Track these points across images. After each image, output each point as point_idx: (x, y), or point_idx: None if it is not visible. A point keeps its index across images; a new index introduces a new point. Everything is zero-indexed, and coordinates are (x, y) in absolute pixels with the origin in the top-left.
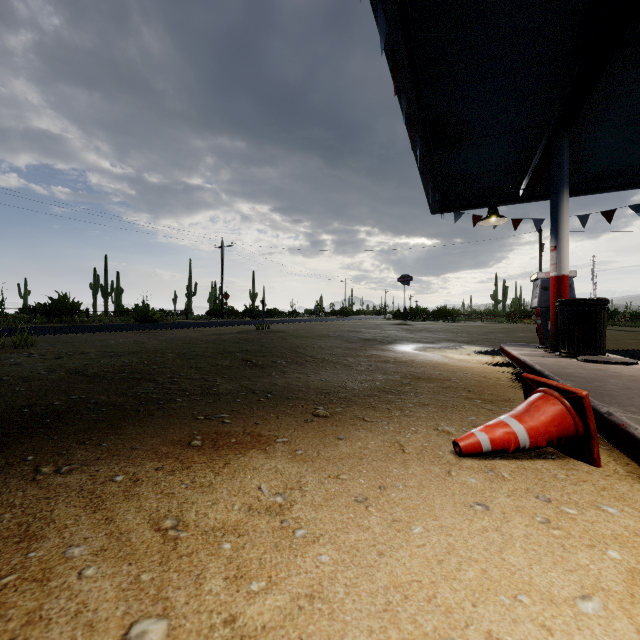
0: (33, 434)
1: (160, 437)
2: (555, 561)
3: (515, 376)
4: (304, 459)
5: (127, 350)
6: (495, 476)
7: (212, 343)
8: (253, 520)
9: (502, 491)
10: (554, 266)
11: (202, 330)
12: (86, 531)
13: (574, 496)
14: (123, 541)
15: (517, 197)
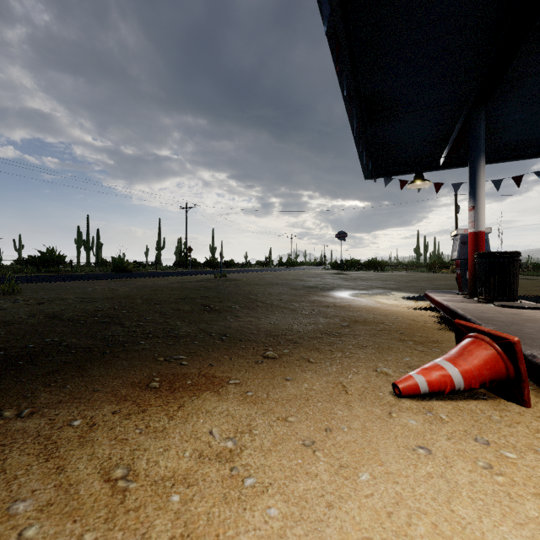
0: (4, 376)
1: (121, 379)
2: (504, 512)
3: (440, 319)
4: (254, 401)
5: (101, 296)
6: (433, 417)
7: (176, 290)
8: (203, 468)
9: (442, 433)
10: (472, 223)
11: (168, 279)
12: (35, 482)
13: (511, 439)
14: (71, 494)
15: (438, 165)
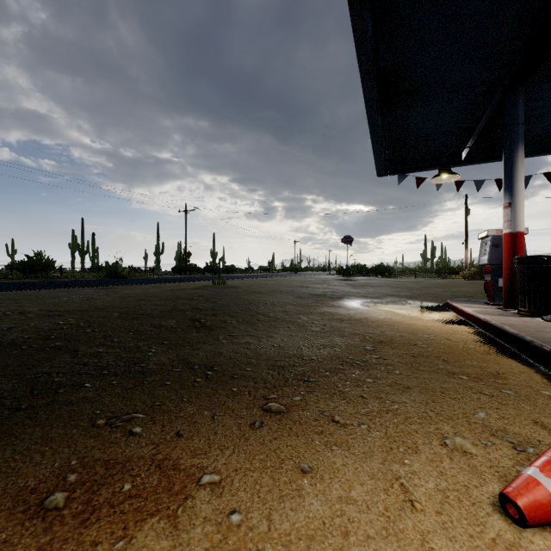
0: None
1: (5, 480)
2: None
3: (479, 337)
4: (243, 545)
5: (73, 308)
6: None
7: (165, 300)
8: None
9: None
10: (508, 223)
11: (162, 286)
12: None
13: None
14: None
15: (460, 160)
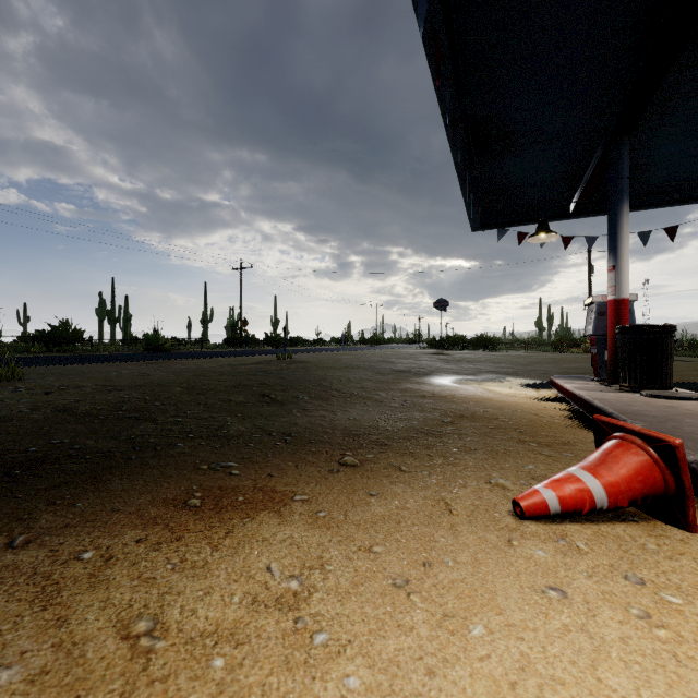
0: None
1: (150, 494)
2: (670, 682)
3: (570, 413)
4: (328, 524)
5: (129, 383)
6: (568, 547)
7: (226, 375)
8: (257, 619)
9: (580, 569)
10: (612, 288)
11: (217, 360)
12: (26, 641)
13: (673, 576)
14: (74, 657)
15: (568, 212)
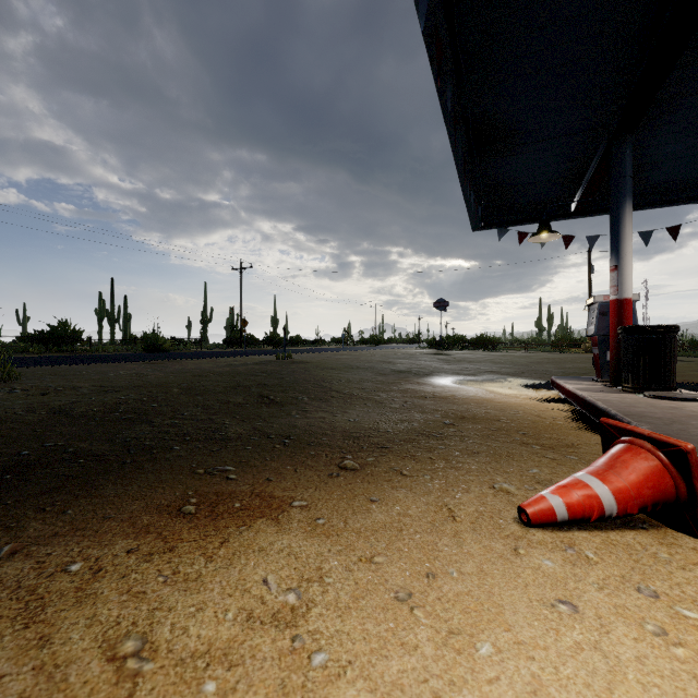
0: None
1: (144, 500)
2: None
3: (573, 415)
4: (327, 532)
5: (127, 384)
6: (576, 556)
7: (225, 376)
8: (252, 637)
9: (590, 580)
10: (615, 288)
11: (216, 361)
12: (5, 663)
13: (688, 588)
14: (56, 681)
15: (569, 212)
